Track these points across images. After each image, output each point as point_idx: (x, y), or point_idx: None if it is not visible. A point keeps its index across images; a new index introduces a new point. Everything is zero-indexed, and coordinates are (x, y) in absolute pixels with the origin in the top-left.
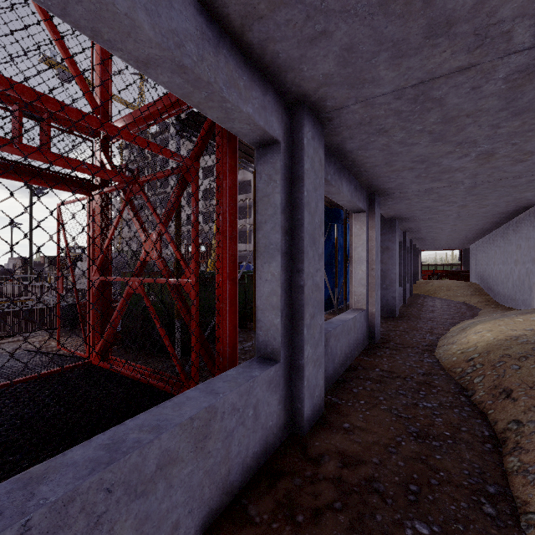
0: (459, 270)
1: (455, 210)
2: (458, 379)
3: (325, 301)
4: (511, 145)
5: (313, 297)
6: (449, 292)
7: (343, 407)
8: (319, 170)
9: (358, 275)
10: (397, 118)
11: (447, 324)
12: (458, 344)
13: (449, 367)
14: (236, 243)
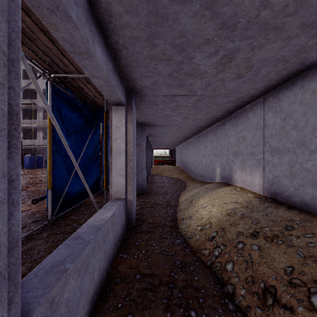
0: (171, 160)
1: (180, 121)
2: (210, 266)
3: (92, 186)
4: (250, 48)
5: None
6: (169, 172)
7: None
8: None
9: (117, 166)
10: None
11: (176, 196)
12: (195, 220)
13: (197, 248)
14: None
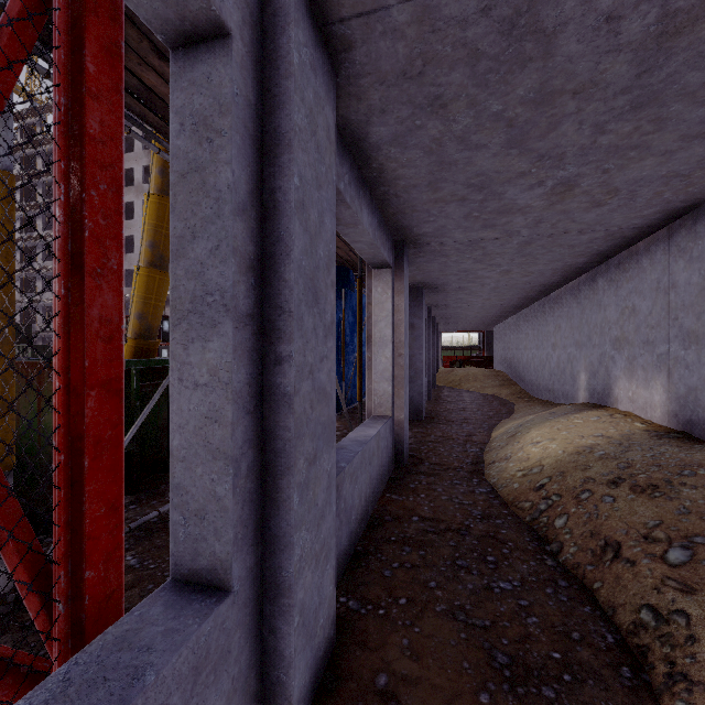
0: (482, 356)
1: (495, 277)
2: (530, 522)
3: None
4: (601, 172)
5: (313, 416)
6: (476, 382)
7: (370, 624)
8: (326, 150)
9: (380, 364)
10: (469, 72)
11: (486, 427)
12: (516, 461)
13: (512, 500)
14: (120, 290)
